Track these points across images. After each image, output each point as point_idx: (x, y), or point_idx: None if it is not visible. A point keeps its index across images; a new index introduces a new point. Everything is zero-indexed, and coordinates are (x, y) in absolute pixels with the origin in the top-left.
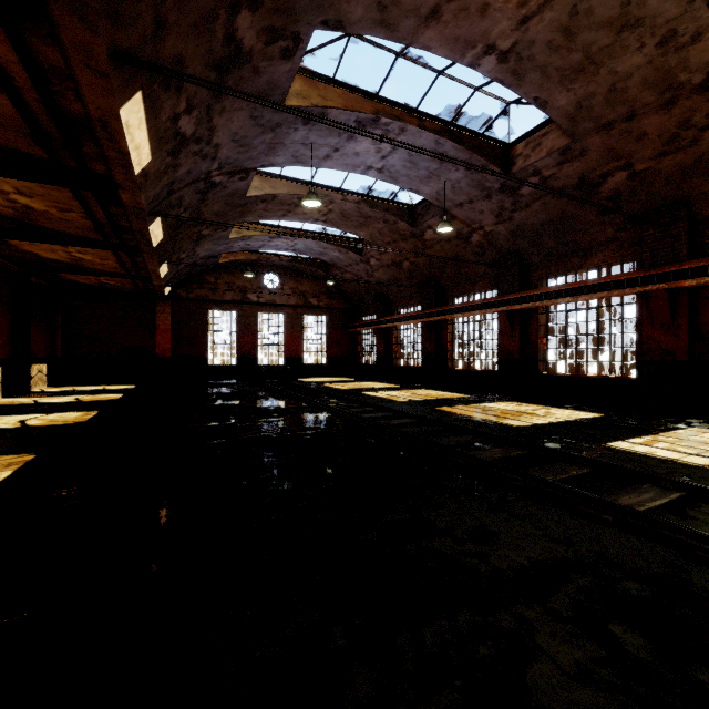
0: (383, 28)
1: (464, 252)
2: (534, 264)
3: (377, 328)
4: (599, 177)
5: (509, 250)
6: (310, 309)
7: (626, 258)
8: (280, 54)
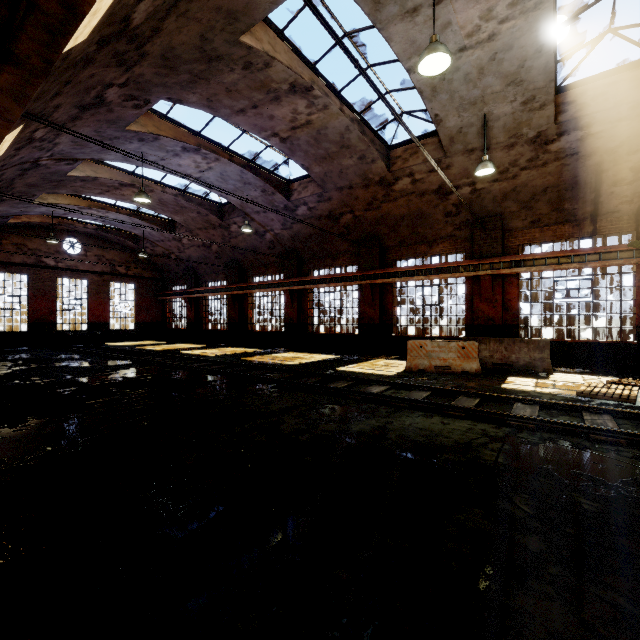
0: (209, 109)
1: (261, 244)
2: (306, 259)
3: (187, 297)
4: (339, 214)
5: (290, 248)
6: (118, 277)
7: (354, 263)
8: (133, 106)
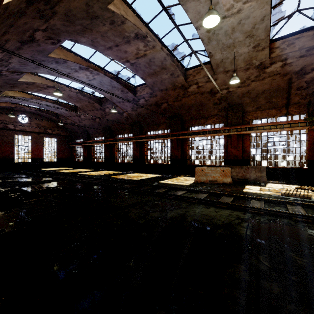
0: (93, 46)
1: (121, 118)
2: (144, 126)
3: (84, 145)
4: (160, 103)
5: (136, 120)
6: (47, 135)
7: (168, 128)
8: (51, 43)
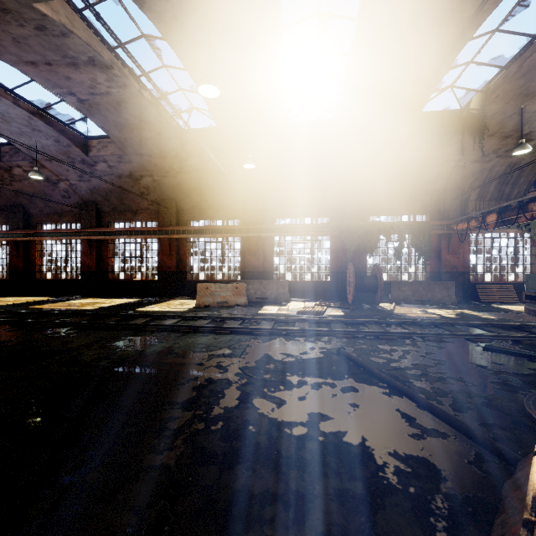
0: None
1: (53, 192)
2: (106, 212)
3: None
4: (140, 176)
5: (89, 200)
6: None
7: (154, 219)
8: None
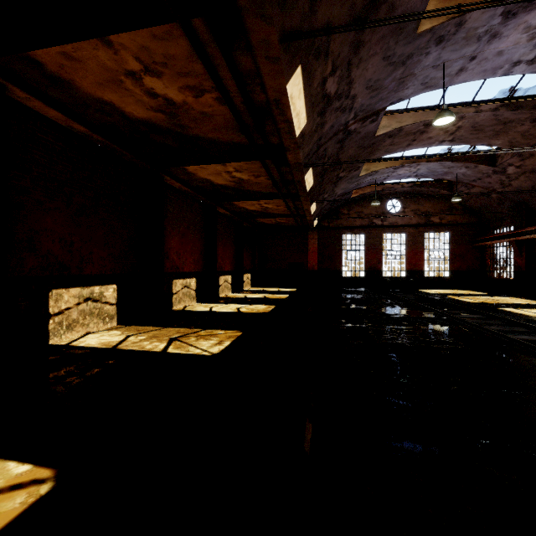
0: None
1: None
2: None
3: (514, 240)
4: None
5: None
6: (431, 227)
7: None
8: None
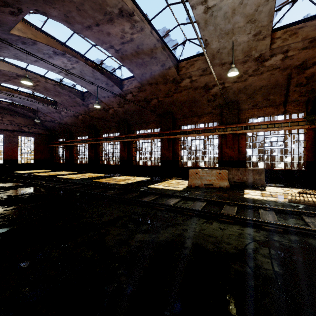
0: (67, 23)
1: (106, 116)
2: (132, 124)
3: (65, 145)
4: (150, 99)
5: (123, 118)
6: (23, 133)
7: (158, 127)
8: (9, 12)
